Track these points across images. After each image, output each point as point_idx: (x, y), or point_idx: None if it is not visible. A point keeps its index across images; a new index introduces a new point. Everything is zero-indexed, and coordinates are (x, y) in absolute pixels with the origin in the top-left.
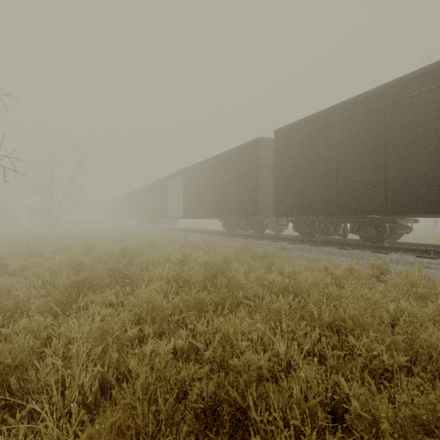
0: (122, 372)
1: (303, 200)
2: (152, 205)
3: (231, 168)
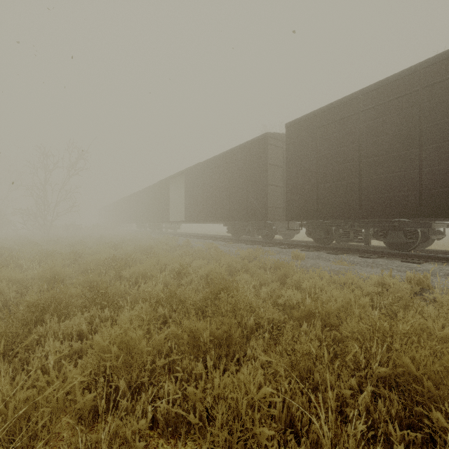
0: None
1: (319, 201)
2: (153, 208)
3: (236, 167)
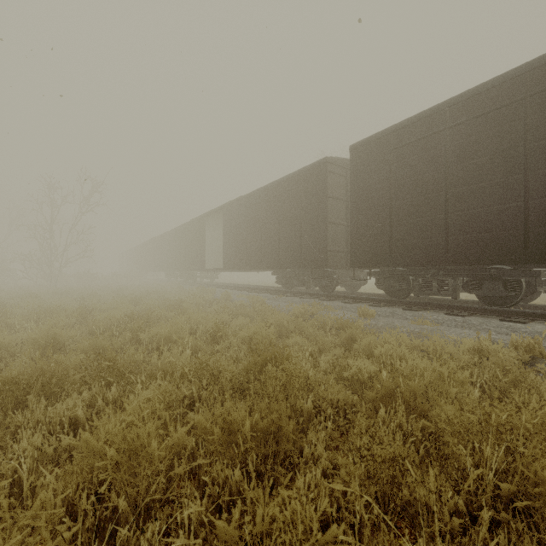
0: None
1: (393, 244)
2: (185, 253)
3: (288, 201)
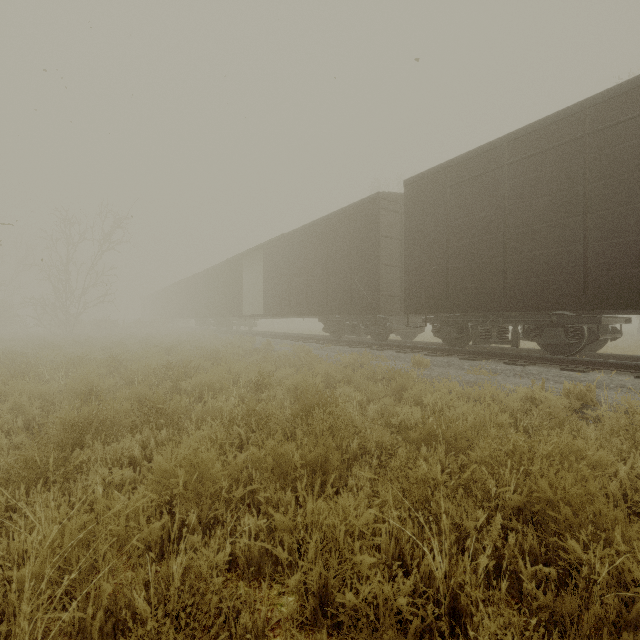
0: (122, 618)
1: (450, 288)
2: (219, 297)
3: (337, 239)
